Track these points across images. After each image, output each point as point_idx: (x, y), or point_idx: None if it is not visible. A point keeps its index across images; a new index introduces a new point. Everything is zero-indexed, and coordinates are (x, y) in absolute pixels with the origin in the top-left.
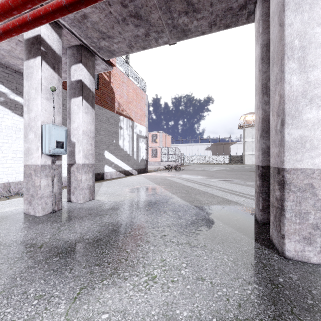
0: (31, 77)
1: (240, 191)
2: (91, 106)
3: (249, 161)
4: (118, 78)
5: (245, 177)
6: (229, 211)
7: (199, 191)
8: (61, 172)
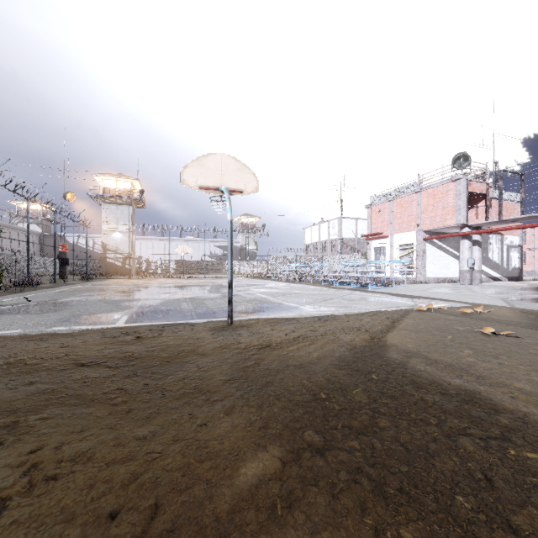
0: (463, 245)
1: None
2: (480, 248)
3: None
4: None
5: None
6: None
7: None
8: (471, 273)
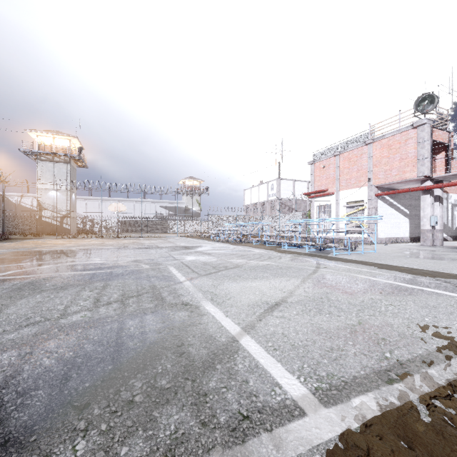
0: (424, 201)
1: None
2: (441, 204)
3: None
4: None
5: None
6: None
7: None
8: (433, 232)
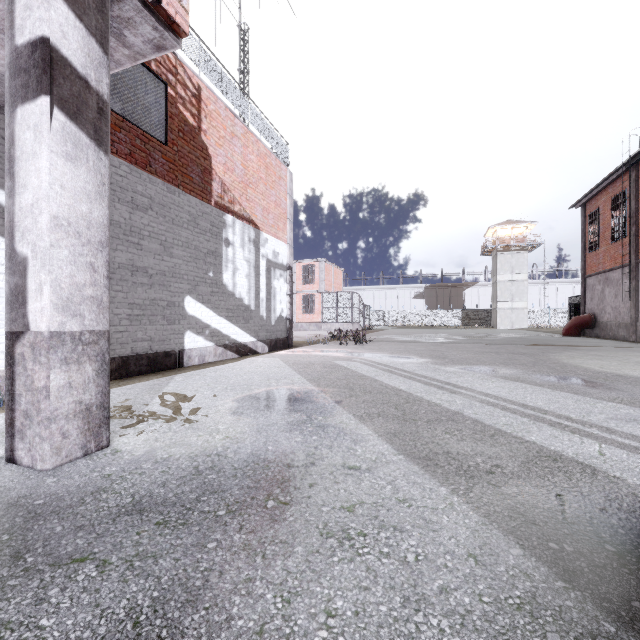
0: None
1: (553, 409)
2: (90, 138)
3: (505, 322)
4: (220, 125)
5: (525, 360)
6: (608, 528)
7: (436, 411)
8: None
